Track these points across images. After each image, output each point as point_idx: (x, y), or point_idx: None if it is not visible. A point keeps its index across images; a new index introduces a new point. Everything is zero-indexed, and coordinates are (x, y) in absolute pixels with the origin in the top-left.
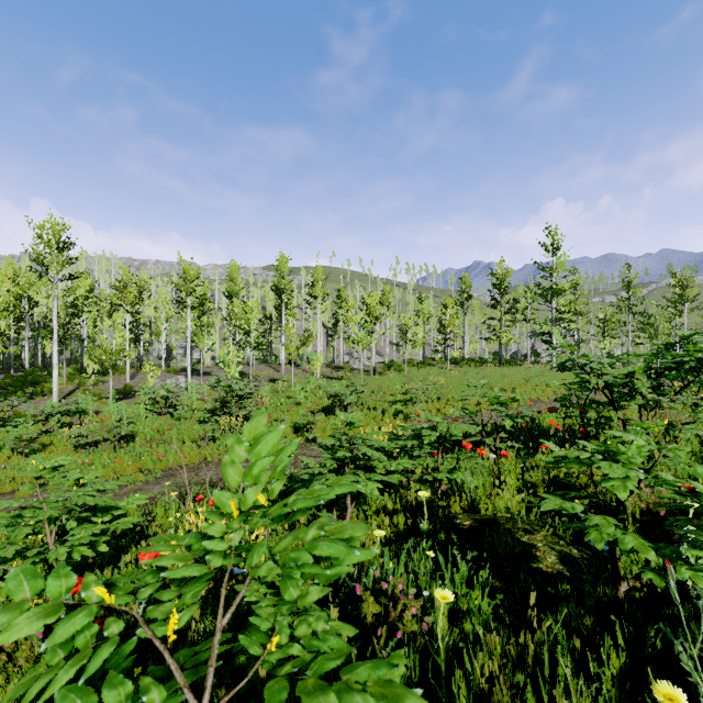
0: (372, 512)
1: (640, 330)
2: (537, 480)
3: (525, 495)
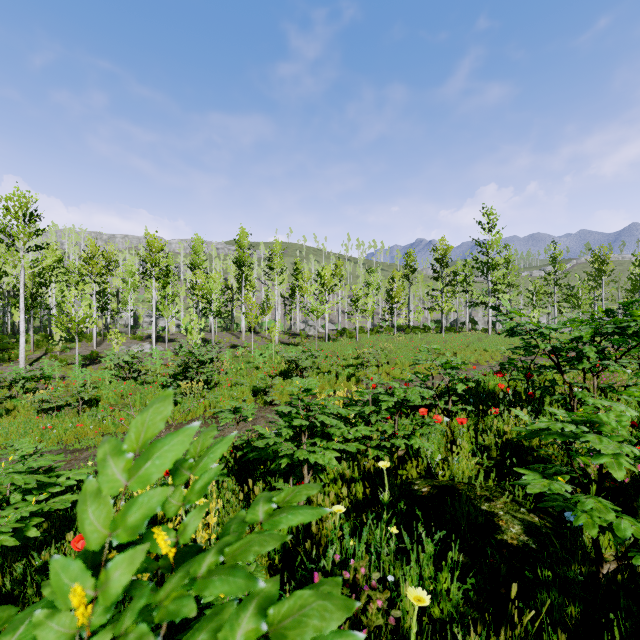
0: (330, 480)
1: (565, 300)
2: (490, 443)
3: (479, 458)
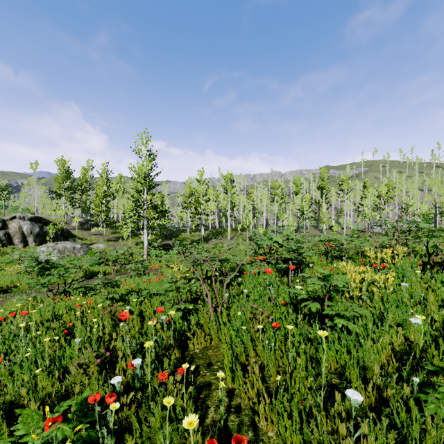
0: None
1: None
2: None
3: None
